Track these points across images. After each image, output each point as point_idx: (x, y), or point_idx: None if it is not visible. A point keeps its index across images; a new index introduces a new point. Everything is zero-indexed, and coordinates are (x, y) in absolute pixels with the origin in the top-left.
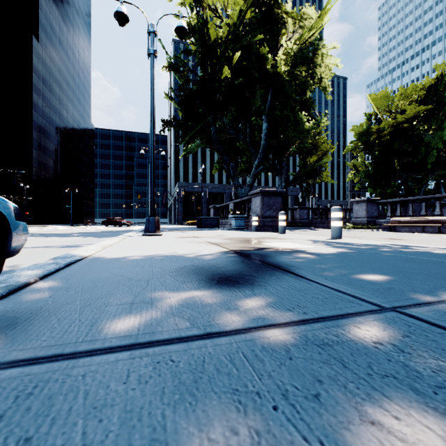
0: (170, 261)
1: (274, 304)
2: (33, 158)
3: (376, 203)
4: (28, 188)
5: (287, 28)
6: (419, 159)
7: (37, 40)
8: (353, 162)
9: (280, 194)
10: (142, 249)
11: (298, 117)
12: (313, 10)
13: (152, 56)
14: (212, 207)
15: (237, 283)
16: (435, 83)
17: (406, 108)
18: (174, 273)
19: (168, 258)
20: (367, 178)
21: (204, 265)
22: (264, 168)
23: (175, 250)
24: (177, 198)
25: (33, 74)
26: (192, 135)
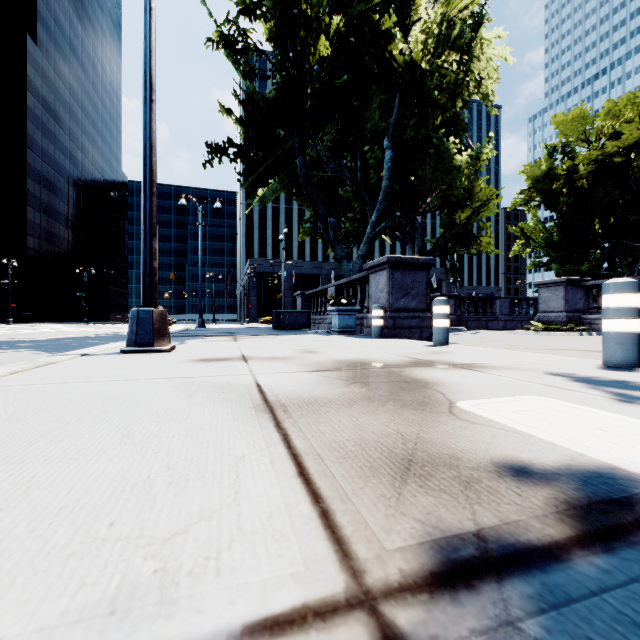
0: None
1: None
2: (27, 221)
3: (582, 286)
4: (16, 266)
5: None
6: (639, 217)
7: (33, 40)
8: (521, 226)
9: (425, 265)
10: None
11: (442, 144)
12: None
13: None
14: (300, 294)
15: None
16: None
17: (624, 128)
18: None
19: None
20: (549, 249)
21: None
22: (387, 227)
23: None
24: (247, 282)
25: (26, 93)
26: (265, 173)
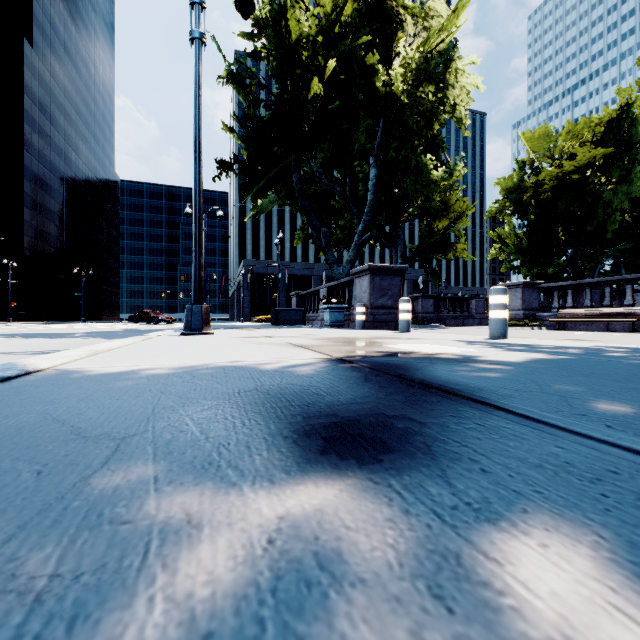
0: (209, 380)
1: (609, 584)
2: (24, 222)
3: (537, 288)
4: (16, 266)
5: (405, 30)
6: (594, 227)
7: (30, 44)
8: (498, 232)
9: (399, 272)
10: (165, 356)
11: (422, 162)
12: (444, 4)
13: (197, 42)
14: (295, 294)
15: (385, 450)
16: (617, 116)
17: (577, 151)
18: (207, 412)
19: (207, 374)
20: (519, 254)
21: (284, 390)
22: (372, 236)
23: (229, 357)
24: (242, 282)
25: (23, 96)
26: (264, 186)
